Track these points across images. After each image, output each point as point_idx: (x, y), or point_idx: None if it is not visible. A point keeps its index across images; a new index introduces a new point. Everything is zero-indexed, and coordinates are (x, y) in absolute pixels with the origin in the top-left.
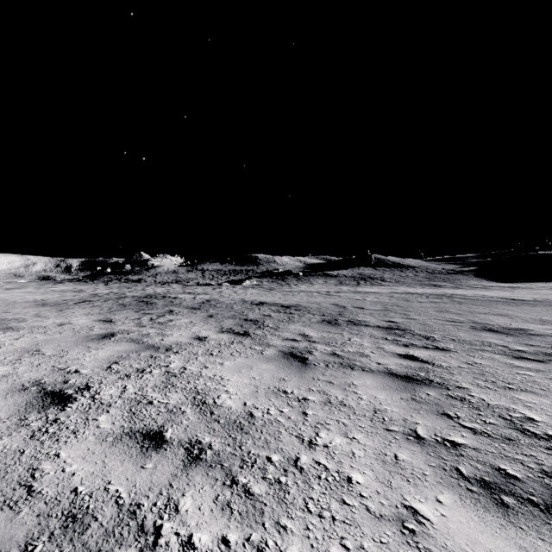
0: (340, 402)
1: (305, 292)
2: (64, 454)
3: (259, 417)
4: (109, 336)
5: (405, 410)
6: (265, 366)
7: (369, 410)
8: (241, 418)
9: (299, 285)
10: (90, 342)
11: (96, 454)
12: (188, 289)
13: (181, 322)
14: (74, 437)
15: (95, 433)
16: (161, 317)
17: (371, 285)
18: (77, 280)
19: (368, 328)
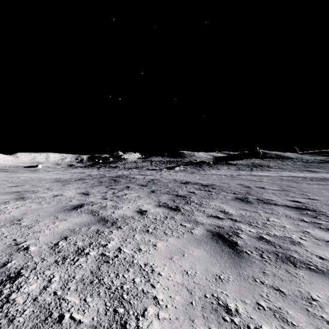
0: None
1: (216, 175)
2: None
3: None
4: (78, 207)
5: None
6: (196, 252)
7: None
8: None
9: (211, 170)
10: (61, 213)
11: None
12: (142, 172)
13: (132, 196)
14: None
15: None
16: (120, 192)
17: (261, 170)
18: (84, 167)
19: (279, 207)
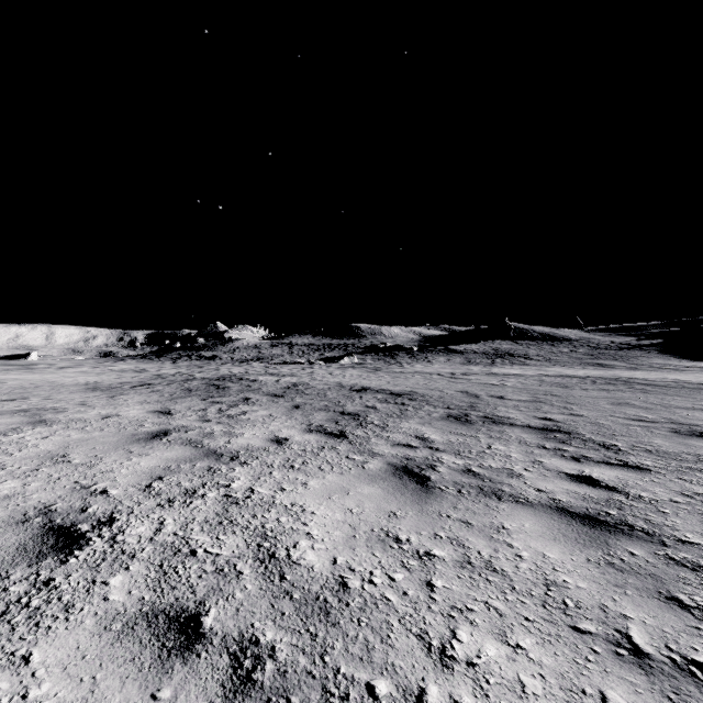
0: (486, 563)
1: (422, 374)
2: (37, 657)
3: (355, 589)
4: (161, 436)
5: (600, 587)
6: (367, 490)
7: (537, 582)
8: (326, 591)
9: (414, 363)
10: (134, 445)
11: (86, 661)
12: (271, 369)
13: (257, 415)
14: (64, 619)
15: (97, 612)
16: (233, 408)
17: (510, 364)
18: (141, 357)
19: (515, 428)
